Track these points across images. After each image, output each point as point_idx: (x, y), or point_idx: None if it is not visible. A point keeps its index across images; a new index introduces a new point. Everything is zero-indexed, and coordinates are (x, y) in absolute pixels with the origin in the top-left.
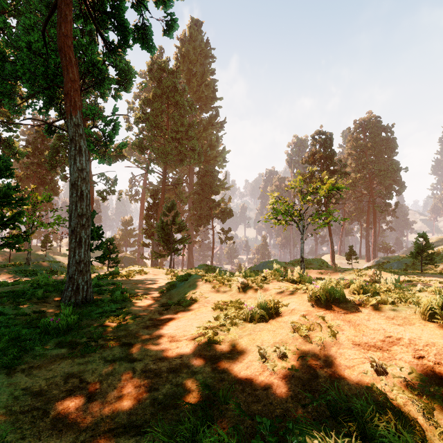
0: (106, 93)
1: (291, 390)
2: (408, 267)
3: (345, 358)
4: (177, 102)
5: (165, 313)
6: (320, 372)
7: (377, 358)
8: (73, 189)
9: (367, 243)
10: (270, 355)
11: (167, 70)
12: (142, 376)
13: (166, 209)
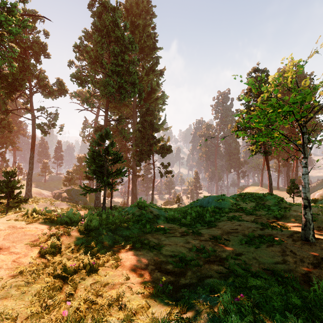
0: None
1: None
2: None
3: None
4: (118, 37)
5: None
6: None
7: None
8: None
9: (287, 177)
10: None
11: (107, 4)
12: None
13: (99, 137)
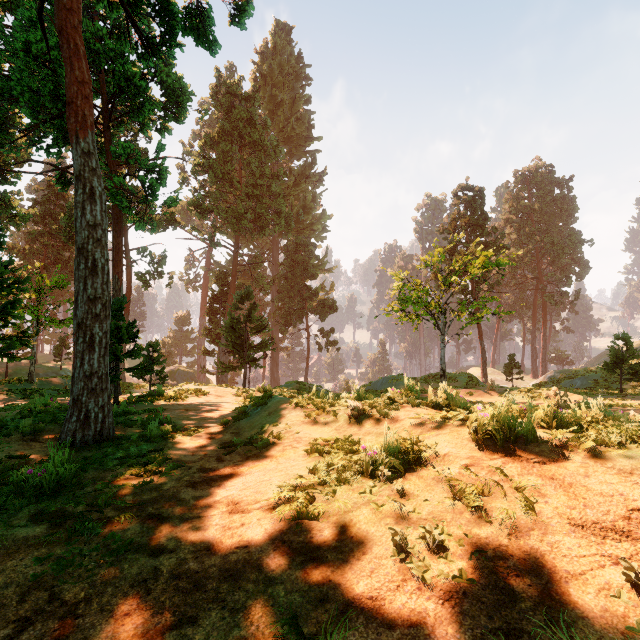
0: (147, 125)
1: (465, 630)
2: (598, 385)
3: (562, 554)
4: (255, 141)
5: (226, 460)
6: (518, 587)
7: (627, 557)
8: (79, 256)
9: (533, 351)
10: (414, 546)
11: (240, 94)
12: (171, 587)
13: (238, 299)
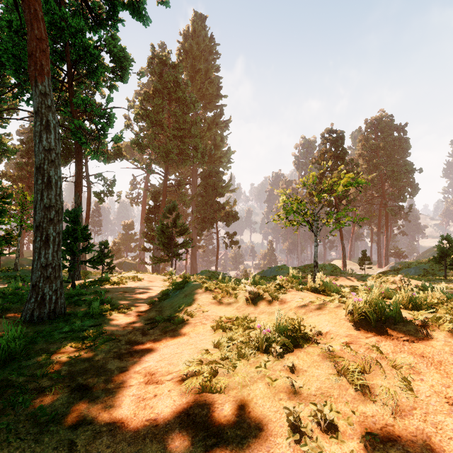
0: (100, 84)
1: None
2: (427, 273)
3: (448, 436)
4: (179, 97)
5: (149, 334)
6: None
7: None
8: (37, 174)
9: (378, 248)
10: (307, 425)
11: (169, 63)
12: None
13: (167, 210)
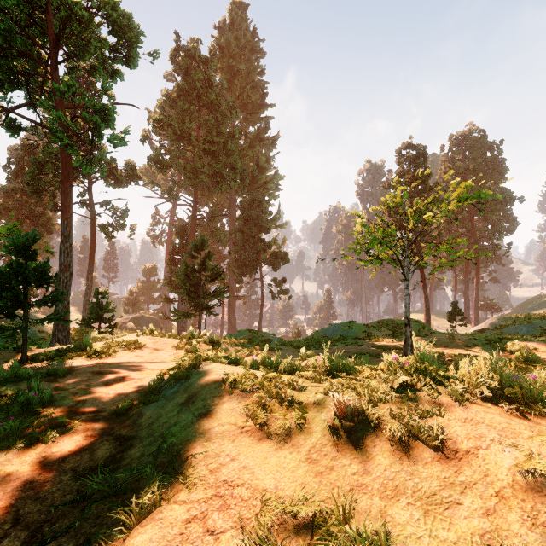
0: (99, 70)
1: None
2: None
3: None
4: (212, 102)
5: None
6: None
7: None
8: None
9: (466, 299)
10: None
11: (198, 56)
12: None
13: (193, 248)
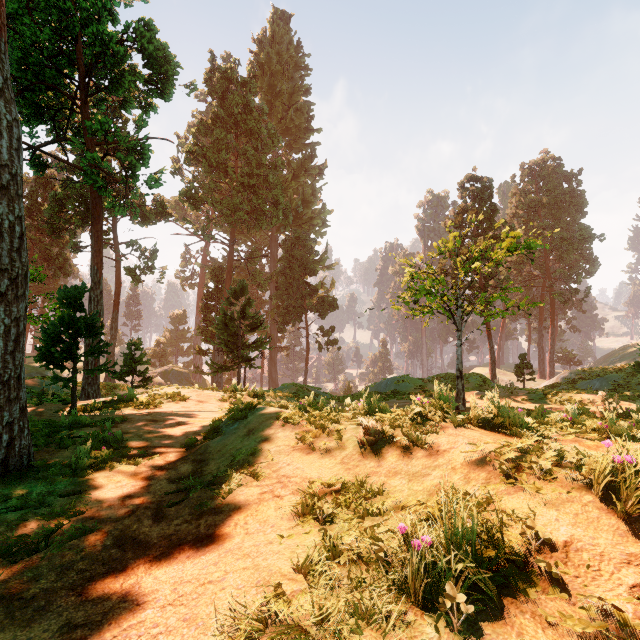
0: (130, 102)
1: None
2: (620, 387)
3: None
4: (251, 129)
5: (168, 517)
6: None
7: None
8: None
9: (540, 351)
10: None
11: (236, 79)
12: None
13: (231, 294)
